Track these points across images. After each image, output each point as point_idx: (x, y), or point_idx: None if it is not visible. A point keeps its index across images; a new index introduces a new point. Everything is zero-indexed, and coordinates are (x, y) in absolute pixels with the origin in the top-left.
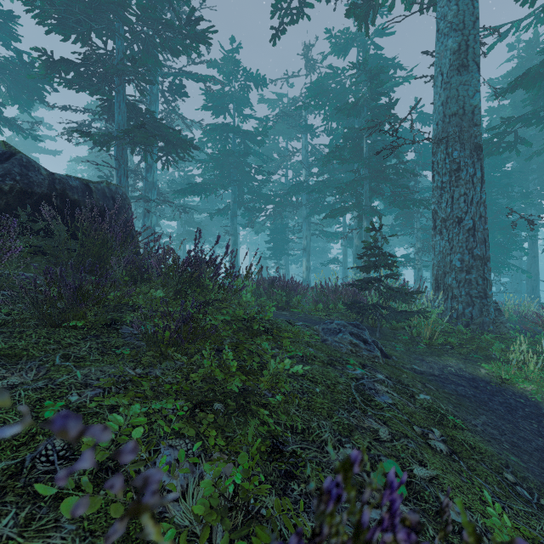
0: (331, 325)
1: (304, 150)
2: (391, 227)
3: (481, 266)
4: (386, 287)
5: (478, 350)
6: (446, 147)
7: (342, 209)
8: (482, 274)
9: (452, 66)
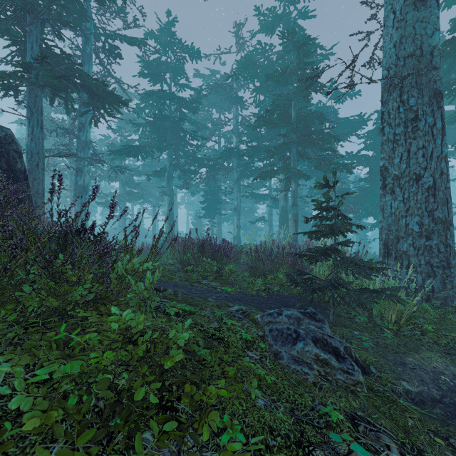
0: (280, 319)
1: (235, 120)
2: (311, 190)
3: (443, 231)
4: (348, 261)
5: (453, 336)
6: (400, 94)
7: (272, 171)
8: (444, 239)
9: (408, 0)
